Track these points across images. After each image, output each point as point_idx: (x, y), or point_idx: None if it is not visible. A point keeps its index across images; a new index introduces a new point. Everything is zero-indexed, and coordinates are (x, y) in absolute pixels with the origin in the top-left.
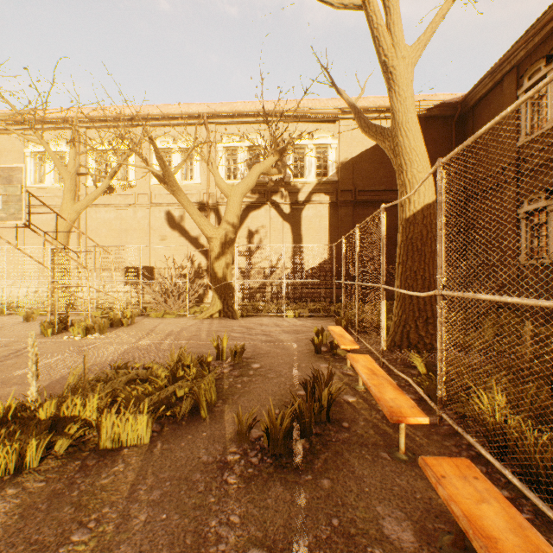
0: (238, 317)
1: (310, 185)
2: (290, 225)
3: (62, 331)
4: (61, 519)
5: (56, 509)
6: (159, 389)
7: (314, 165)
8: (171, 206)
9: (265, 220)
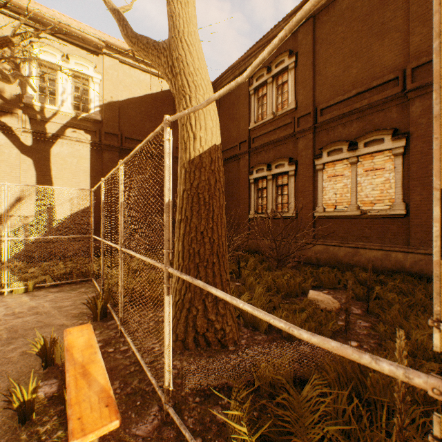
0: None
1: (65, 116)
2: (34, 161)
3: None
4: None
5: None
6: None
7: (70, 94)
8: None
9: None
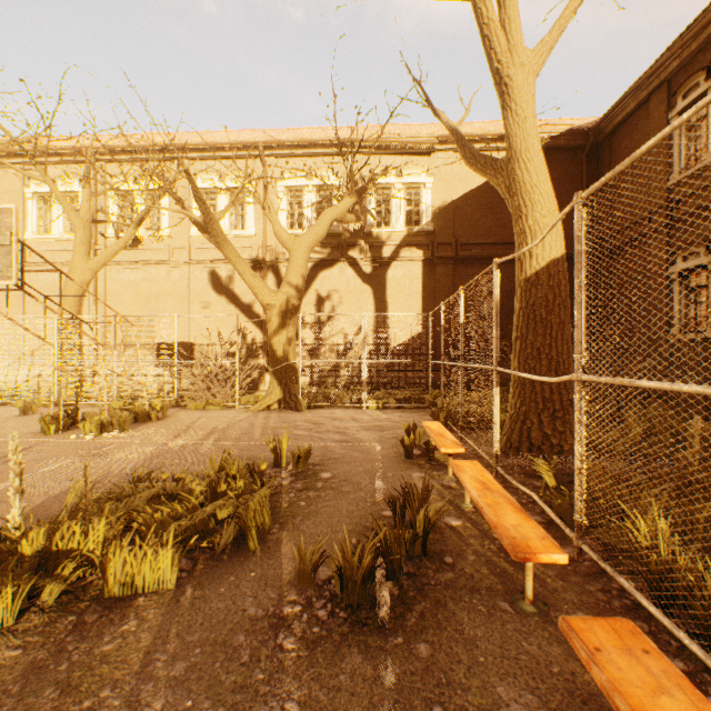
0: (303, 409)
1: (398, 236)
2: (372, 289)
3: (70, 428)
4: (39, 709)
5: (33, 692)
6: (192, 509)
7: (402, 210)
8: (216, 264)
9: (339, 282)
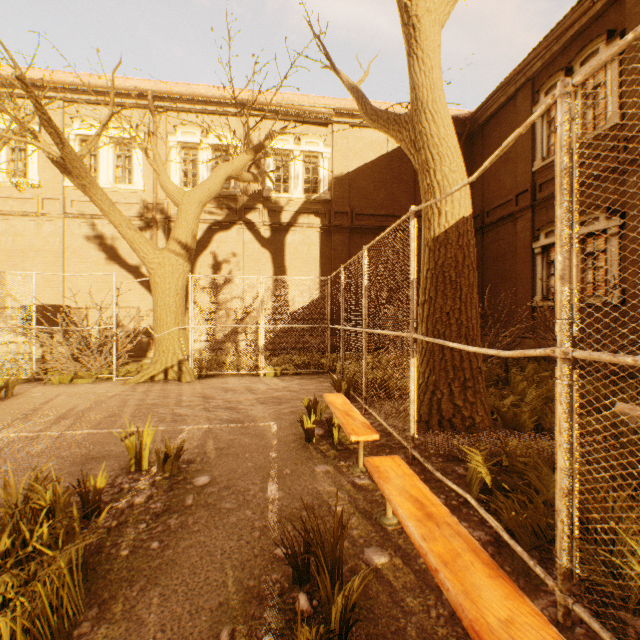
0: (193, 379)
1: (297, 203)
2: (271, 254)
3: None
4: None
5: None
6: None
7: (301, 177)
8: (98, 220)
9: (237, 245)
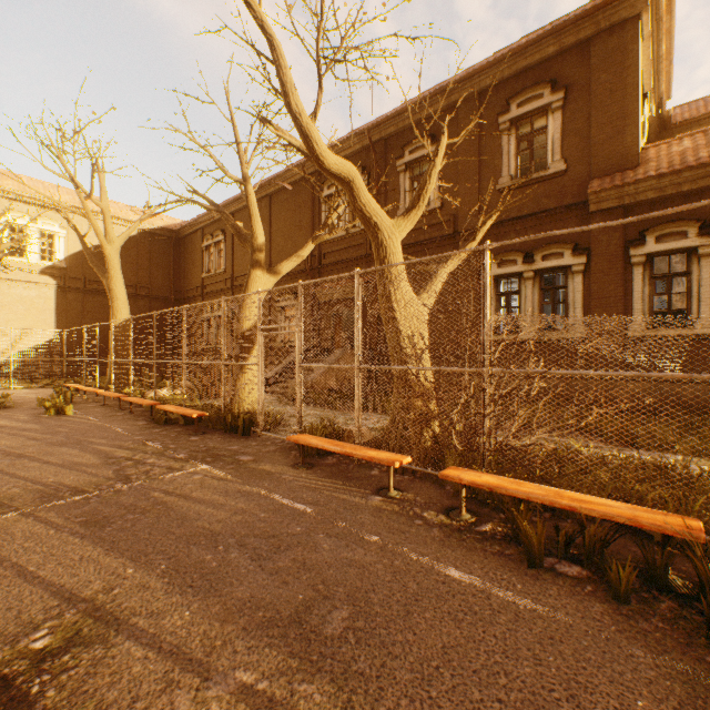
0: None
1: (34, 266)
2: (7, 303)
3: None
4: None
5: None
6: None
7: (38, 248)
8: None
9: None
